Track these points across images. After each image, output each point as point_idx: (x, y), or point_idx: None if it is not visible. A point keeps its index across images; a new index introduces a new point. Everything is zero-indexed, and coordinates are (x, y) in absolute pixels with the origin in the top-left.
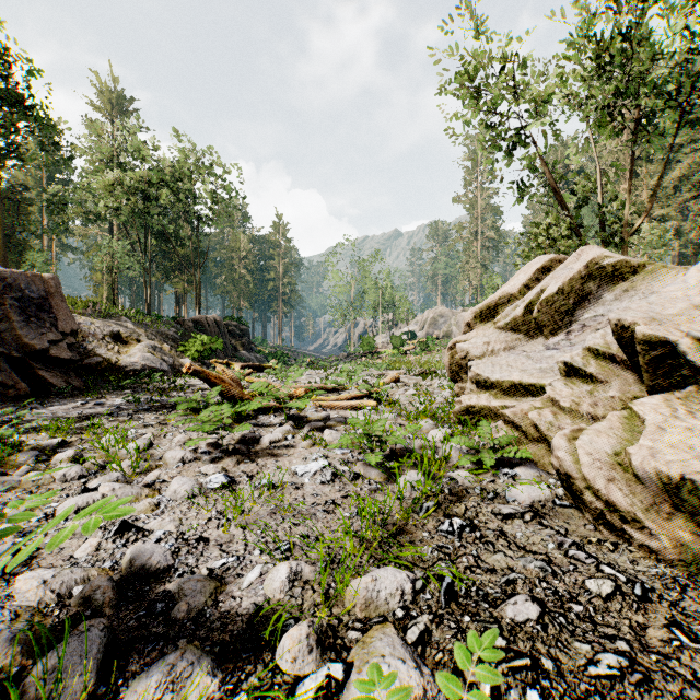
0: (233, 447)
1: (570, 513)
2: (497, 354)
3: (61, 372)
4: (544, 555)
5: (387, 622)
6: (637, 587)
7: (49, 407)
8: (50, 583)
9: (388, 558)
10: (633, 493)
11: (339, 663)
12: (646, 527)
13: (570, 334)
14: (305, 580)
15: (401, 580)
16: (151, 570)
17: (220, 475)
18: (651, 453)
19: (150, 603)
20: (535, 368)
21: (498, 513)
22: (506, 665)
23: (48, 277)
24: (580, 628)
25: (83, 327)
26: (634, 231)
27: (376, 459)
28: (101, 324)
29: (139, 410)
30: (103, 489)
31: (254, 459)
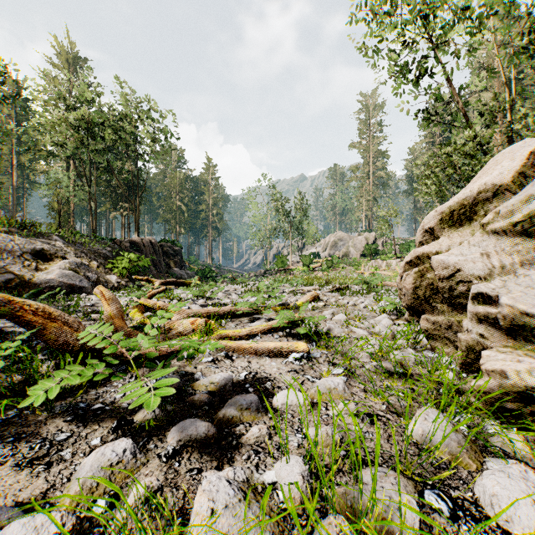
0: None
1: None
2: (511, 273)
3: None
4: None
5: None
6: None
7: None
8: None
9: None
10: None
11: None
12: None
13: None
14: None
15: None
16: None
17: None
18: None
19: None
20: None
21: None
22: None
23: None
24: None
25: (1, 244)
26: None
27: None
28: (23, 241)
29: None
30: None
31: None
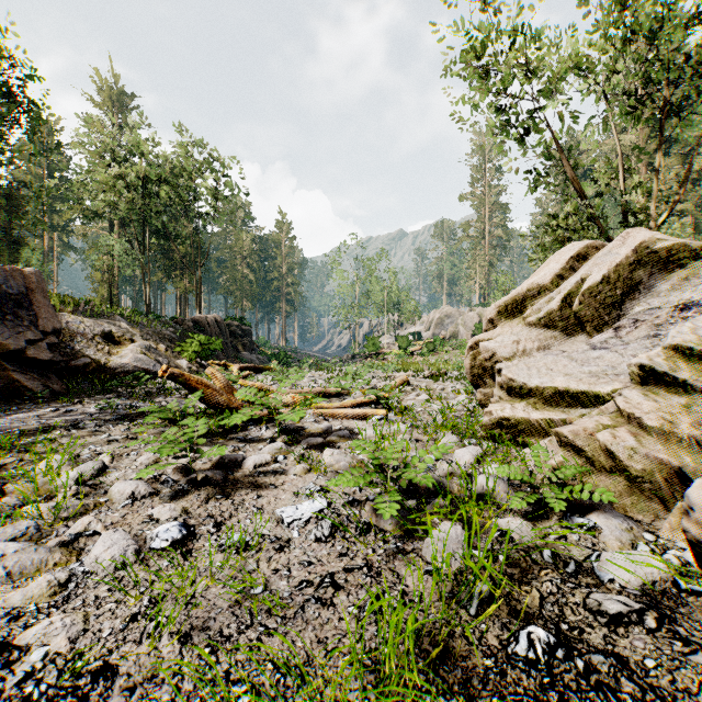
0: (203, 477)
1: None
2: (529, 355)
3: (40, 374)
4: None
5: None
6: None
7: (13, 415)
8: None
9: None
10: None
11: None
12: None
13: (619, 330)
14: None
15: None
16: None
17: (173, 525)
18: None
19: None
20: (582, 371)
21: (598, 611)
22: None
23: (30, 272)
24: None
25: (72, 326)
26: (663, 222)
27: (395, 505)
28: (91, 323)
29: (112, 419)
30: None
31: (229, 494)
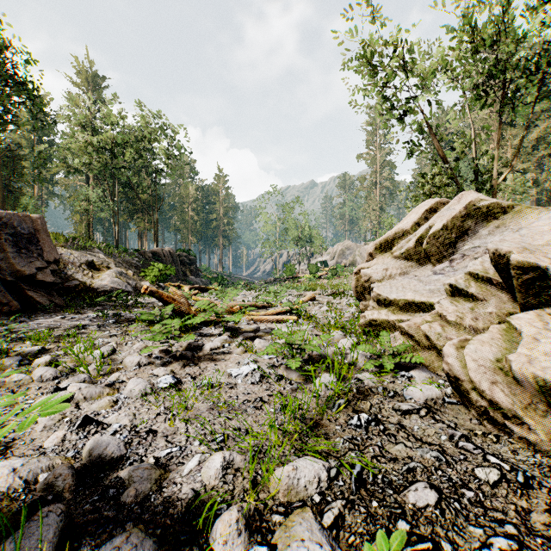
0: (180, 354)
1: (457, 409)
2: (393, 278)
3: (46, 292)
4: (438, 446)
5: (306, 507)
6: (519, 475)
7: (35, 320)
8: (19, 471)
9: (307, 448)
10: (513, 394)
11: (264, 546)
12: (525, 423)
13: (453, 262)
14: (236, 468)
15: (318, 469)
16: (106, 459)
17: (168, 376)
18: (528, 360)
19: (103, 488)
20: (425, 289)
21: (398, 409)
22: (411, 548)
23: (36, 217)
24: (472, 512)
25: (64, 257)
26: (502, 180)
27: (297, 364)
28: (78, 254)
29: (106, 323)
30: (71, 388)
31: (197, 363)
